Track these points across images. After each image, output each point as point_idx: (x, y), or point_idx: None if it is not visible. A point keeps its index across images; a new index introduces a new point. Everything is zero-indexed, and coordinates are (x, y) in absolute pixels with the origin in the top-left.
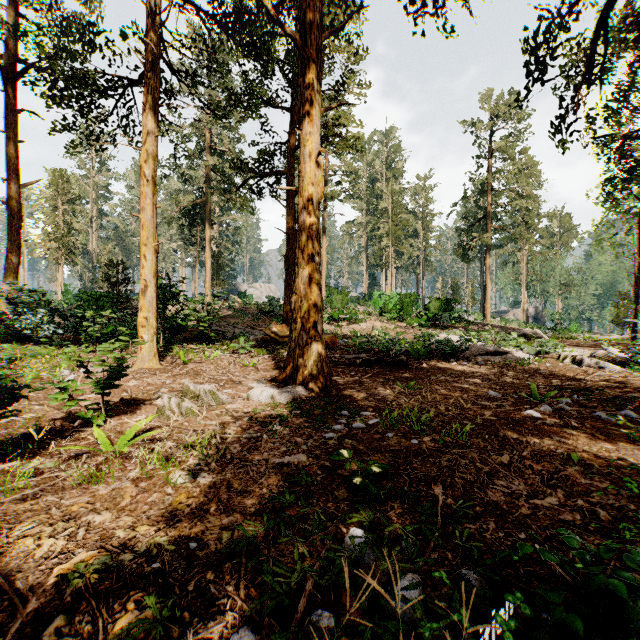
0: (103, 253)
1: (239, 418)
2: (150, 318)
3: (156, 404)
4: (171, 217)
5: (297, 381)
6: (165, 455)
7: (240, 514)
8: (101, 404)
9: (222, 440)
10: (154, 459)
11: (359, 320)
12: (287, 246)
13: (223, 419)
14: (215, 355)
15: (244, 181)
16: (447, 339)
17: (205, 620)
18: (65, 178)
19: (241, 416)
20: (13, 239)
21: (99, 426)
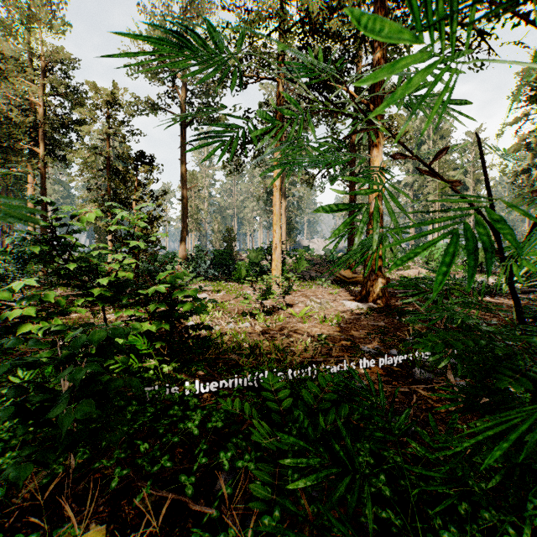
0: (215, 223)
1: (344, 312)
2: (278, 265)
3: (299, 306)
4: (259, 195)
5: (369, 300)
6: (322, 319)
7: (364, 332)
8: (274, 305)
9: (342, 317)
10: (321, 318)
11: (406, 267)
12: (349, 214)
13: (337, 312)
14: (308, 288)
15: (319, 172)
16: (482, 280)
17: (365, 344)
18: (195, 177)
19: (345, 311)
20: (184, 221)
21: (284, 311)
